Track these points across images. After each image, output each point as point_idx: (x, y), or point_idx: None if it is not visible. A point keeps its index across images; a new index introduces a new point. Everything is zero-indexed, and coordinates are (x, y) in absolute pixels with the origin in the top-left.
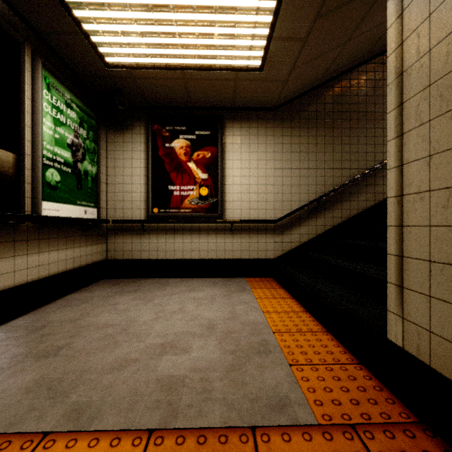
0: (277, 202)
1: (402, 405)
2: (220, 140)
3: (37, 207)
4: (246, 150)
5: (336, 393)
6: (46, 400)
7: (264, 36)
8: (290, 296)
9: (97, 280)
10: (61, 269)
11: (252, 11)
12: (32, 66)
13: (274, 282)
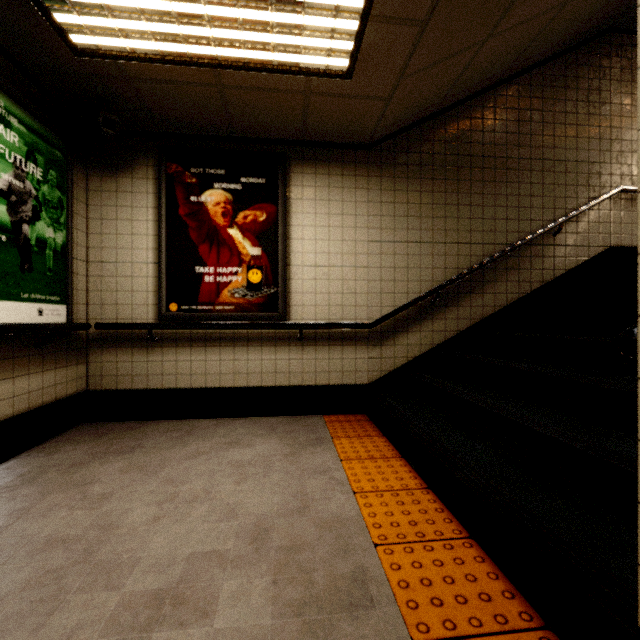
0: (372, 294)
1: None
2: (282, 193)
3: None
4: (324, 210)
5: None
6: None
7: (356, 11)
8: (397, 454)
9: (70, 427)
10: None
11: None
12: None
13: (368, 422)
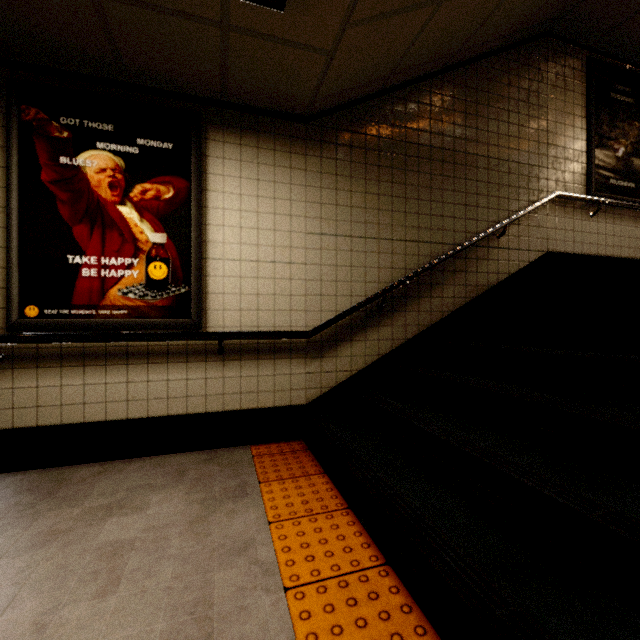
0: (311, 297)
1: None
2: (196, 164)
3: None
4: (252, 191)
5: None
6: None
7: None
8: (342, 503)
9: None
10: None
11: None
12: None
13: (306, 453)
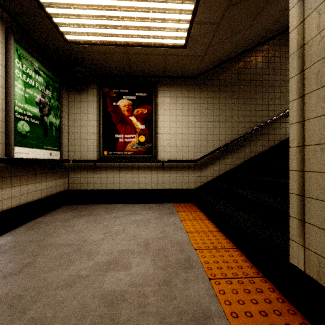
0: (196, 146)
1: (302, 315)
2: (154, 100)
3: (9, 152)
4: (174, 107)
5: (248, 305)
6: (6, 317)
7: (188, 20)
8: (207, 218)
9: (61, 206)
10: (31, 199)
11: (179, 0)
12: (5, 40)
13: (194, 206)
